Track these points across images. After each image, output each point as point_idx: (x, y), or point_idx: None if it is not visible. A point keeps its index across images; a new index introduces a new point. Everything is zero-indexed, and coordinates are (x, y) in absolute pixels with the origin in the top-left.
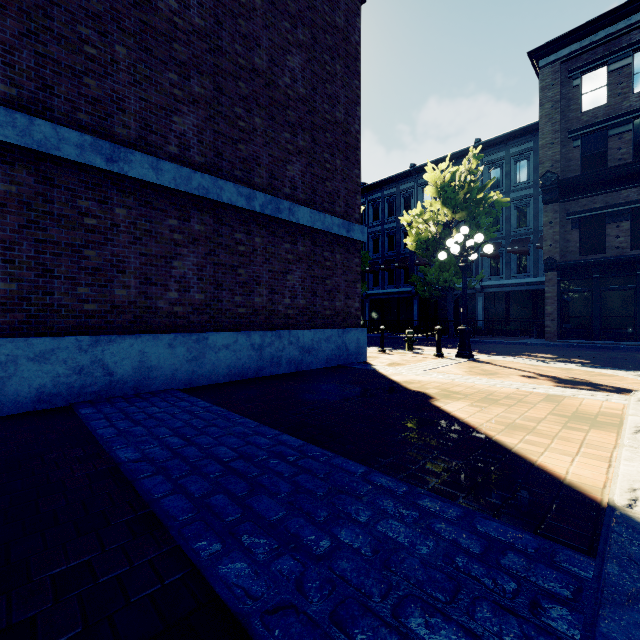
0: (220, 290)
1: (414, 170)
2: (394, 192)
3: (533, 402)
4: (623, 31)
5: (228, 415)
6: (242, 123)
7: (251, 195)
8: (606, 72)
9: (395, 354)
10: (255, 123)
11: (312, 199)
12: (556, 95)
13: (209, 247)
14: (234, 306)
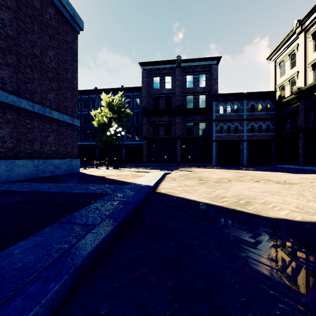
0: (19, 142)
1: (96, 90)
2: (87, 97)
3: (129, 175)
4: (163, 68)
5: (42, 183)
6: (29, 75)
7: (33, 105)
8: (159, 79)
9: (91, 169)
10: (34, 76)
11: (58, 108)
12: (146, 81)
13: (15, 125)
14: (25, 149)
